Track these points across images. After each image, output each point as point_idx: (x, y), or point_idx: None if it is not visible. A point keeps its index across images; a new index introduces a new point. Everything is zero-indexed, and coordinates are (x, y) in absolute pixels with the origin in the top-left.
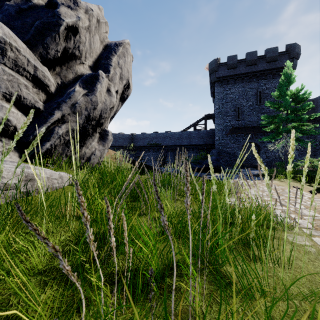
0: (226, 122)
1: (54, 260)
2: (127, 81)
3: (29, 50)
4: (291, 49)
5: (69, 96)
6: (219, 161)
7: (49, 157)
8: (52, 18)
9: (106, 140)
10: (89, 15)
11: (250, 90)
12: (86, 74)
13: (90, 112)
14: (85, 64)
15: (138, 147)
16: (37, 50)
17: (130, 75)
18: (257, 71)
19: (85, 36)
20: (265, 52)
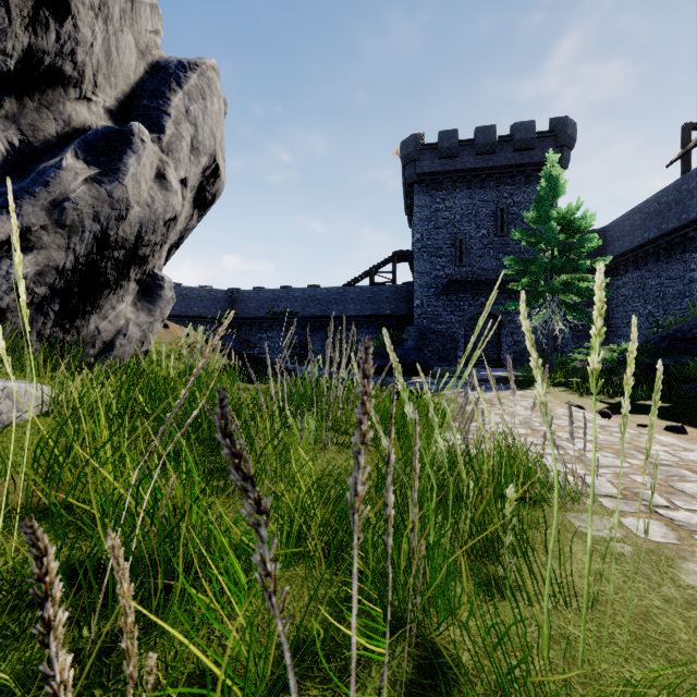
0: (437, 270)
1: None
2: (211, 158)
3: None
4: (559, 128)
5: (44, 179)
6: (423, 351)
7: None
8: None
9: (157, 299)
10: None
11: (483, 205)
12: (96, 127)
13: (108, 227)
14: (95, 103)
15: (246, 319)
16: None
17: (221, 147)
18: (497, 166)
19: (91, 28)
20: (511, 130)
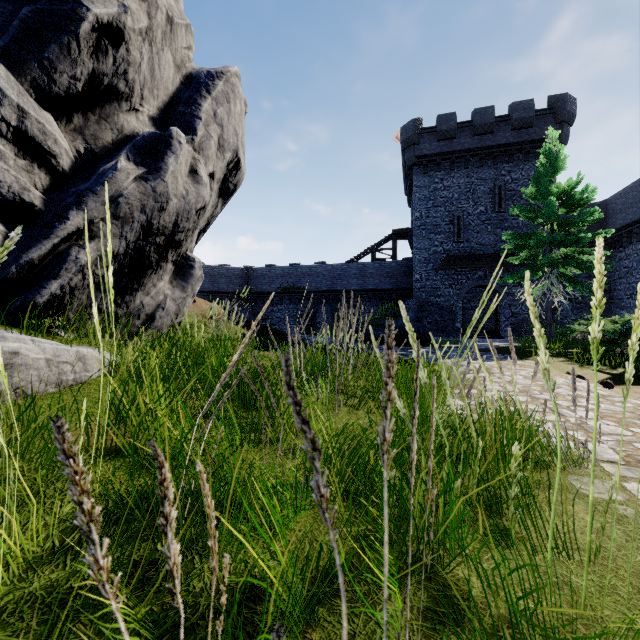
0: (435, 246)
1: (33, 574)
2: (234, 154)
3: (7, 72)
4: (558, 104)
5: (104, 179)
6: (422, 322)
7: (57, 313)
8: (62, 2)
9: (189, 277)
10: (149, 4)
11: (481, 183)
12: (143, 133)
13: (152, 217)
14: (142, 113)
15: (260, 294)
16: (26, 72)
17: (241, 143)
18: (495, 145)
19: (140, 51)
20: (509, 110)
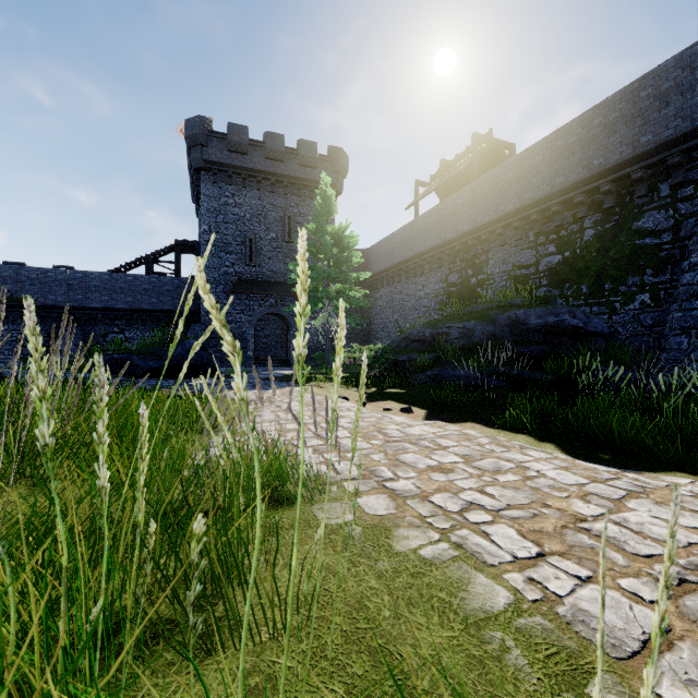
0: (226, 266)
1: None
2: None
3: None
4: (336, 156)
5: None
6: (207, 350)
7: None
8: None
9: None
10: None
11: (272, 209)
12: None
13: None
14: None
15: None
16: None
17: None
18: (285, 175)
19: None
20: (298, 145)
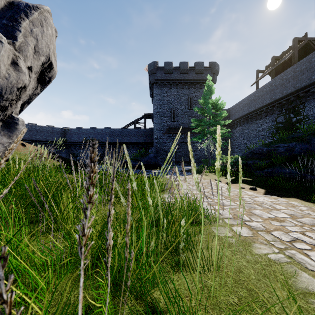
0: (164, 122)
1: None
2: (47, 58)
3: None
4: (213, 66)
5: None
6: (157, 158)
7: None
8: None
9: (14, 130)
10: None
11: (183, 96)
12: None
13: None
14: None
15: (72, 143)
16: None
17: (53, 53)
18: (189, 79)
19: None
20: (194, 65)
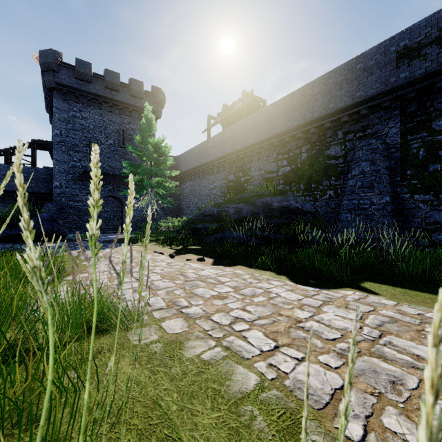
0: (74, 161)
1: None
2: None
3: None
4: (156, 93)
5: None
6: (57, 221)
7: None
8: None
9: None
10: None
11: (111, 124)
12: None
13: None
14: None
15: None
16: None
17: None
18: (120, 101)
19: None
20: (129, 82)
